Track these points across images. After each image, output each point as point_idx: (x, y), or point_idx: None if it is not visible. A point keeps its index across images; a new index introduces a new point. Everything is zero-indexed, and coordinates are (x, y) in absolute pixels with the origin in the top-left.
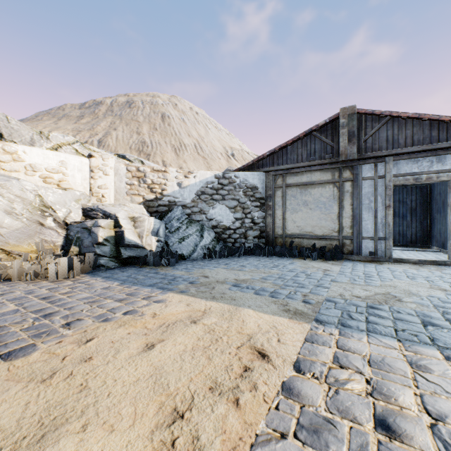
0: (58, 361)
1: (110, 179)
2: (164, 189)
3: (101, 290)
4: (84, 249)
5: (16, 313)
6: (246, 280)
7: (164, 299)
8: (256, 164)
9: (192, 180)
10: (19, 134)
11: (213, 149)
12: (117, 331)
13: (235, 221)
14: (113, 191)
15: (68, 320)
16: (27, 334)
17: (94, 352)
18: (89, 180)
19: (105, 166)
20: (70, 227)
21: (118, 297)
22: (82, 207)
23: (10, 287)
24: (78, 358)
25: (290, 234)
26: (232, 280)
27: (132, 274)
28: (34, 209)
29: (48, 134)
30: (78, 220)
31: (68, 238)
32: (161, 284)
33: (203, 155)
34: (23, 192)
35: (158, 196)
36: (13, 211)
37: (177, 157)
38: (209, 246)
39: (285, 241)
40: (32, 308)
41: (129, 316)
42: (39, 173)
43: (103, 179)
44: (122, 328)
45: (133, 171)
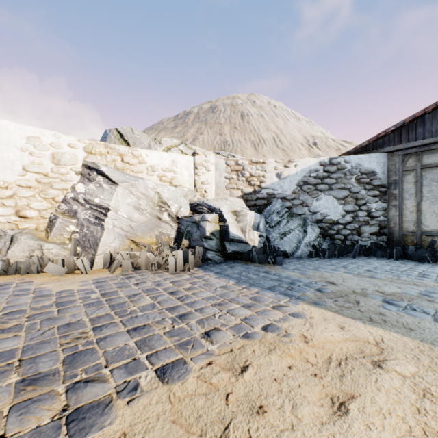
0: (222, 402)
1: (211, 174)
2: (262, 181)
3: (221, 289)
4: (193, 242)
5: (154, 309)
6: (398, 295)
7: (301, 313)
8: (372, 144)
9: (293, 170)
10: (140, 142)
11: (292, 140)
12: (271, 359)
13: (344, 214)
14: (213, 186)
15: (205, 328)
16: (172, 341)
17: (260, 396)
18: (194, 177)
19: (207, 162)
20: (180, 222)
21: (243, 301)
22: (189, 202)
23: (141, 277)
24: (245, 402)
25: (430, 231)
26: (376, 293)
27: (242, 271)
28: (154, 205)
29: (160, 140)
30: (187, 215)
31: (179, 231)
32: (282, 288)
33: (282, 147)
34: (146, 190)
35: (256, 189)
36: (140, 207)
37: (256, 152)
38: (314, 244)
39: (421, 240)
40: (166, 304)
41: (271, 333)
42: (157, 173)
43: (205, 175)
44: (275, 354)
45: (232, 165)
